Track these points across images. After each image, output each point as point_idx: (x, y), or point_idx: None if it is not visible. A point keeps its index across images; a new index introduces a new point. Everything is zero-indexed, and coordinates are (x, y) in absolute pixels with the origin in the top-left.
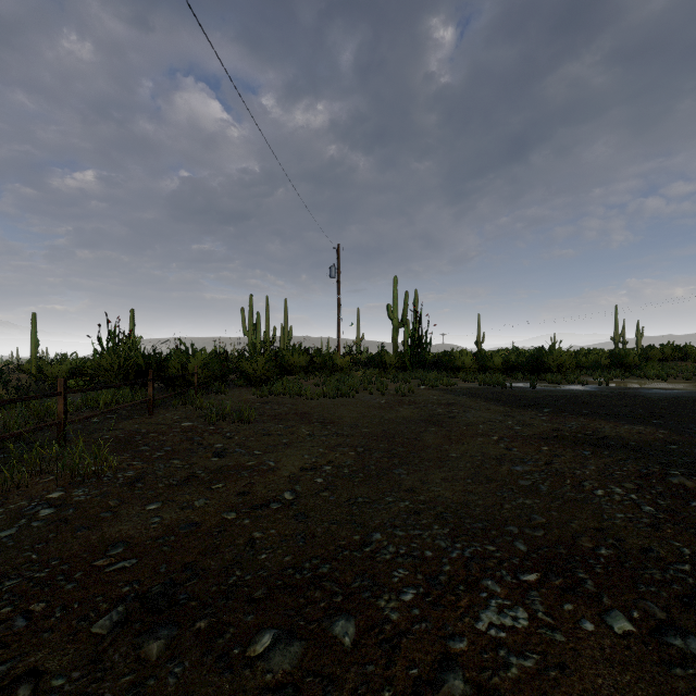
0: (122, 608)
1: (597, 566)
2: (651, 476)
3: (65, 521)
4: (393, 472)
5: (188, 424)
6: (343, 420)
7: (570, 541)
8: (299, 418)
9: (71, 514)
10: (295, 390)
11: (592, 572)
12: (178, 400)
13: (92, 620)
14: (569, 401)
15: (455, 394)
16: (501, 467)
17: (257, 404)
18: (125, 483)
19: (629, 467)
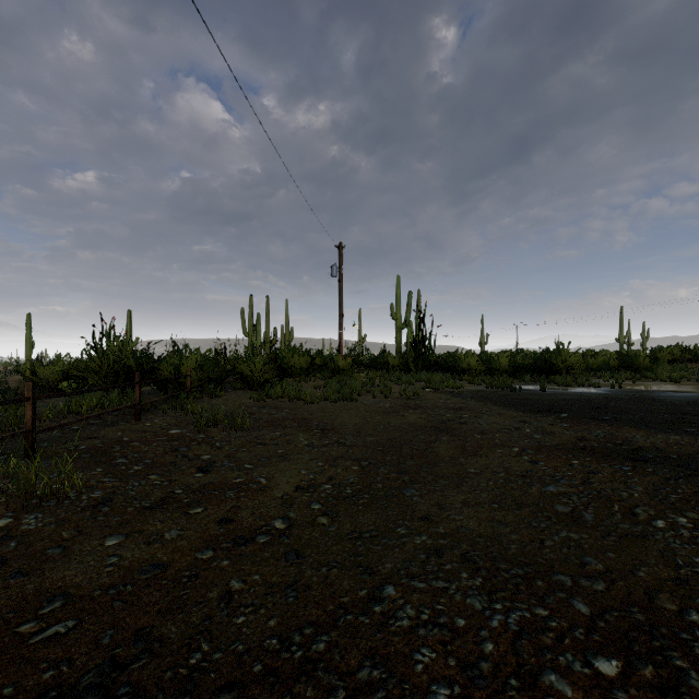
0: None
1: (695, 644)
2: None
3: (2, 561)
4: (403, 493)
5: (176, 432)
6: (345, 426)
7: (644, 600)
8: (298, 424)
9: (11, 551)
10: (294, 394)
11: (691, 656)
12: (169, 405)
13: None
14: (585, 406)
15: (462, 397)
16: (531, 486)
17: (253, 408)
18: (88, 506)
19: (683, 488)
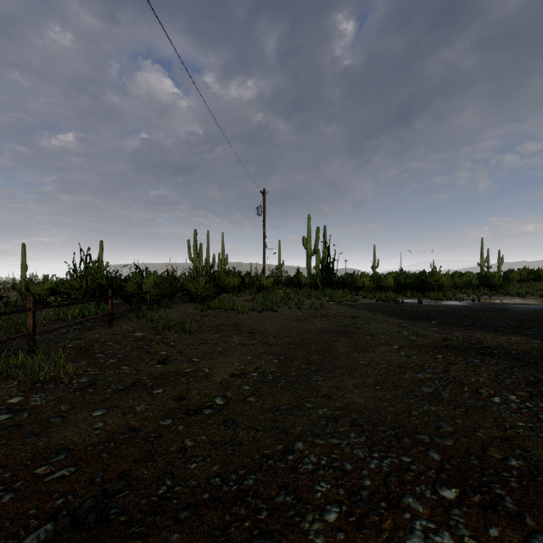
0: (51, 525)
1: (511, 479)
2: (539, 384)
3: (19, 426)
4: (311, 378)
5: (140, 334)
6: (267, 330)
7: (479, 451)
8: (232, 328)
9: (25, 419)
10: (229, 306)
11: (507, 487)
12: (134, 314)
13: (21, 538)
14: (451, 315)
15: (357, 308)
16: (405, 374)
17: (198, 316)
18: (78, 388)
19: (517, 374)
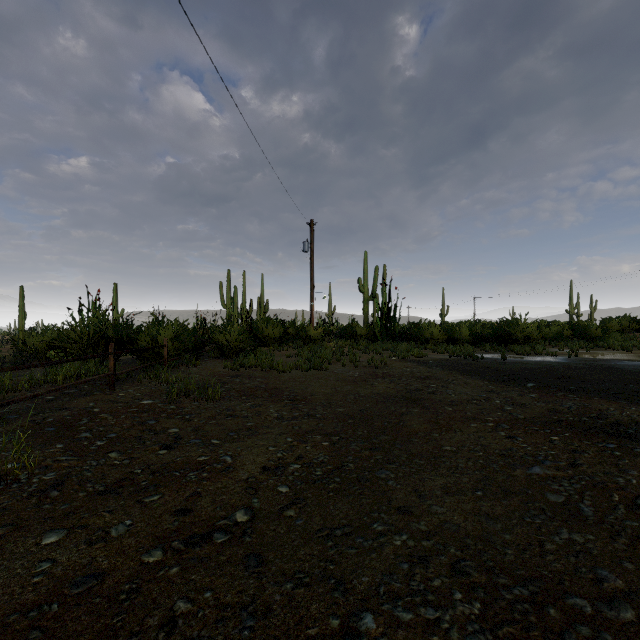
0: None
1: None
2: None
3: None
4: (377, 476)
5: (148, 402)
6: (315, 397)
7: None
8: (269, 394)
9: None
10: (267, 363)
11: None
12: (144, 374)
13: None
14: (548, 375)
15: (428, 366)
16: (514, 469)
17: (227, 377)
18: (36, 492)
19: None
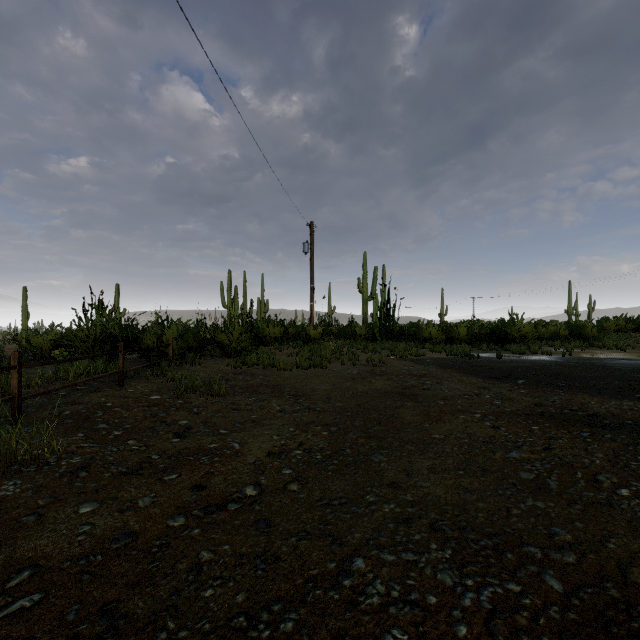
0: None
1: None
2: None
3: None
4: (371, 459)
5: (157, 397)
6: (315, 392)
7: (617, 574)
8: (271, 390)
9: None
10: (268, 361)
11: None
12: (151, 372)
13: None
14: (540, 372)
15: (424, 364)
16: (494, 453)
17: (230, 375)
18: (67, 472)
19: None
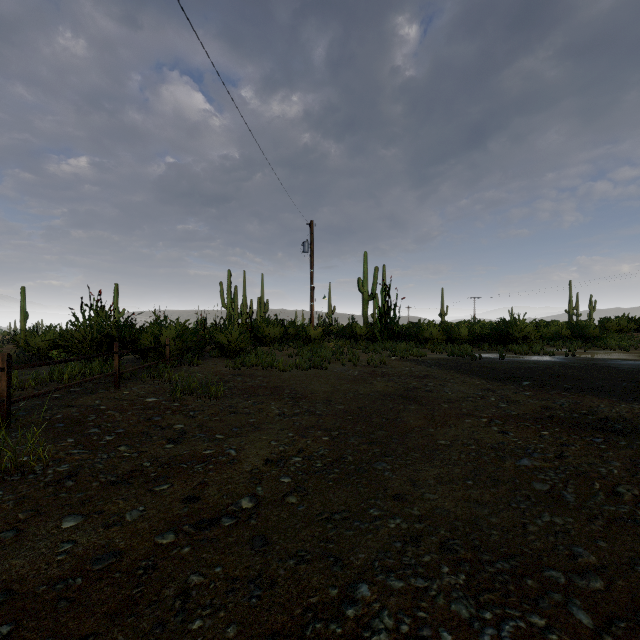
0: None
1: None
2: None
3: None
4: (374, 467)
5: (152, 400)
6: (315, 395)
7: None
8: (270, 392)
9: None
10: (268, 362)
11: None
12: (148, 373)
13: None
14: (544, 374)
15: (426, 365)
16: (504, 461)
17: (228, 376)
18: (52, 482)
19: None
